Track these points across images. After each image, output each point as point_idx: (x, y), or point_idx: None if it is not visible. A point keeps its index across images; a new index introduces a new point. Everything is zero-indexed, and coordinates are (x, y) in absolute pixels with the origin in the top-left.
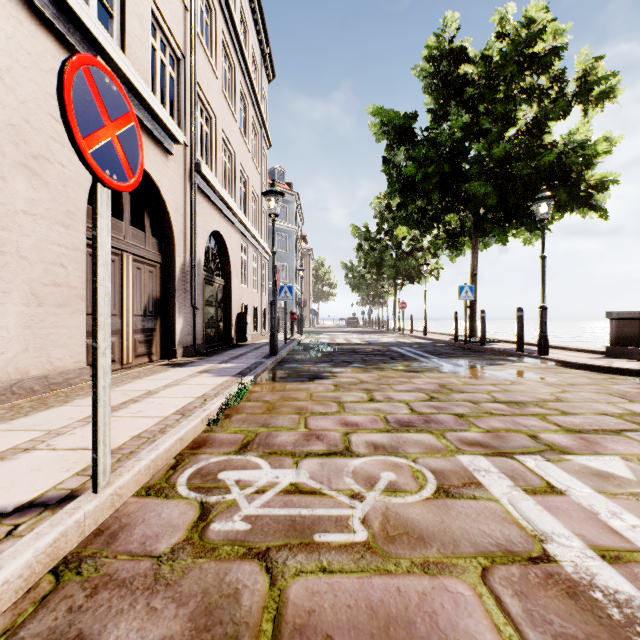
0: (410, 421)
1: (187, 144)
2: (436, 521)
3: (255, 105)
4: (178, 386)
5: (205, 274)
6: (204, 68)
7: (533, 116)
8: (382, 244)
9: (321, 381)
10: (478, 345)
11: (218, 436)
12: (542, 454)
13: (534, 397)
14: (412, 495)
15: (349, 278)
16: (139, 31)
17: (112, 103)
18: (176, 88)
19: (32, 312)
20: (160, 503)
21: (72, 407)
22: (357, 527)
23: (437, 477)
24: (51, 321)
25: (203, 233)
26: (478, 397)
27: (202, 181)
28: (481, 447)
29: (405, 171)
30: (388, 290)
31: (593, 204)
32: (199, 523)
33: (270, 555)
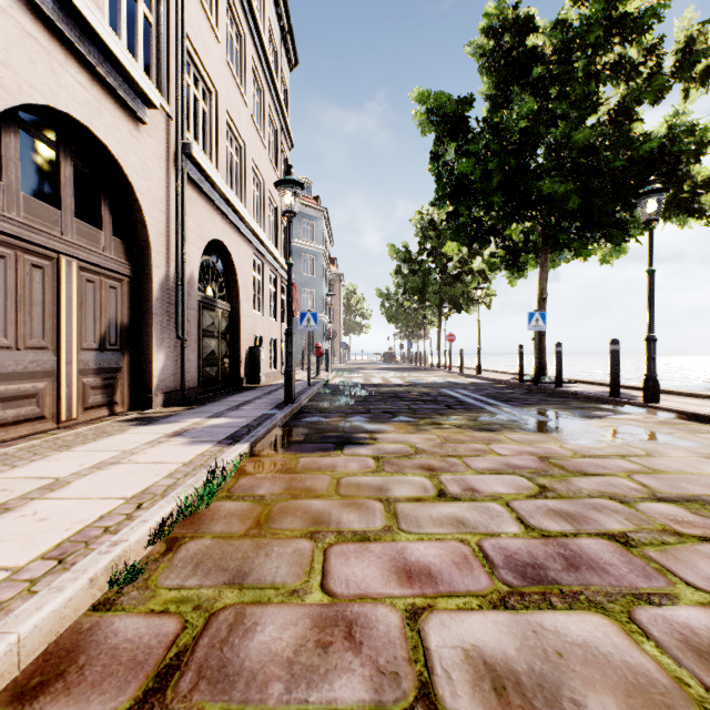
0: (536, 562)
1: (171, 115)
2: None
3: (272, 92)
4: (115, 467)
5: (202, 295)
6: (199, 22)
7: (619, 100)
8: (425, 266)
9: (354, 449)
10: (552, 387)
11: (117, 628)
12: None
13: None
14: None
15: (385, 307)
16: None
17: None
18: (155, 37)
19: None
20: None
21: None
22: None
23: None
24: None
25: (197, 240)
26: (620, 486)
27: (195, 170)
28: None
29: (459, 168)
30: (430, 321)
31: (696, 209)
32: None
33: None
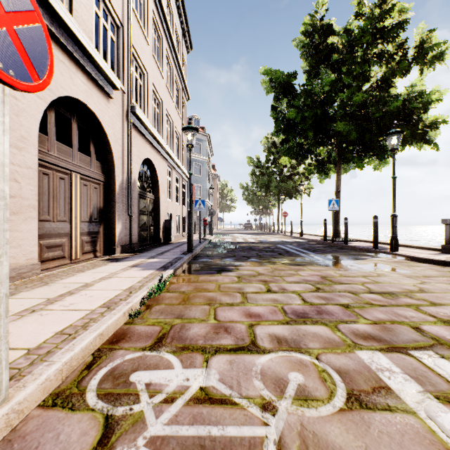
0: (305, 312)
1: (124, 91)
2: (359, 447)
3: (177, 68)
4: (111, 279)
5: (139, 191)
6: (138, 36)
7: (382, 74)
8: (269, 170)
9: (227, 273)
10: (342, 243)
11: (137, 328)
12: (434, 349)
13: (401, 288)
14: (325, 405)
15: (245, 195)
16: None
17: None
18: (116, 48)
19: None
20: (63, 418)
21: (15, 300)
22: None
23: (344, 379)
24: None
25: (137, 160)
26: (355, 288)
27: (136, 120)
28: (375, 341)
29: (288, 115)
30: (273, 203)
31: (427, 139)
32: None
33: None
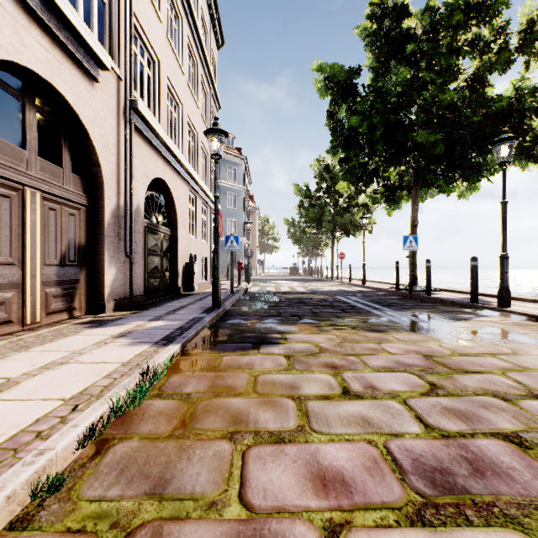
0: (442, 466)
1: (120, 77)
2: None
3: (204, 64)
4: (62, 367)
5: (147, 222)
6: (144, 4)
7: (475, 70)
8: (321, 201)
9: (269, 348)
10: (423, 294)
11: None
12: None
13: None
14: None
15: (291, 232)
16: None
17: None
18: (108, 14)
19: None
20: None
21: None
22: None
23: None
24: None
25: (143, 178)
26: (499, 384)
27: (141, 122)
28: None
29: (350, 123)
30: (325, 243)
31: (535, 155)
32: None
33: None
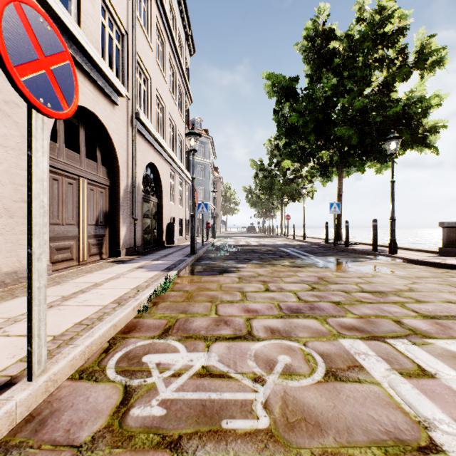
0: (298, 308)
1: (129, 98)
2: (329, 406)
3: (180, 72)
4: (119, 279)
5: (143, 194)
6: (142, 42)
7: (383, 79)
8: (272, 173)
9: (228, 274)
10: (343, 246)
11: (146, 321)
12: (408, 338)
13: (392, 287)
14: (306, 378)
15: (248, 198)
16: (92, 11)
17: (46, 40)
18: (121, 56)
19: (4, 222)
20: (89, 387)
21: None
22: (260, 412)
23: (325, 360)
24: (20, 229)
25: (141, 164)
26: (349, 287)
27: (140, 125)
28: (358, 331)
29: (290, 119)
30: (276, 206)
31: (427, 143)
32: (121, 408)
33: (181, 444)
